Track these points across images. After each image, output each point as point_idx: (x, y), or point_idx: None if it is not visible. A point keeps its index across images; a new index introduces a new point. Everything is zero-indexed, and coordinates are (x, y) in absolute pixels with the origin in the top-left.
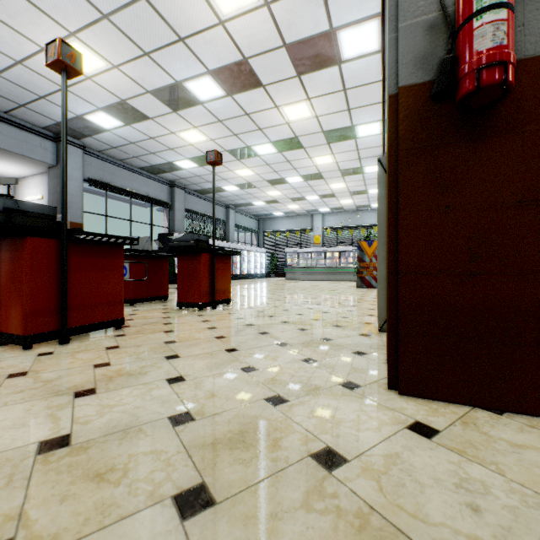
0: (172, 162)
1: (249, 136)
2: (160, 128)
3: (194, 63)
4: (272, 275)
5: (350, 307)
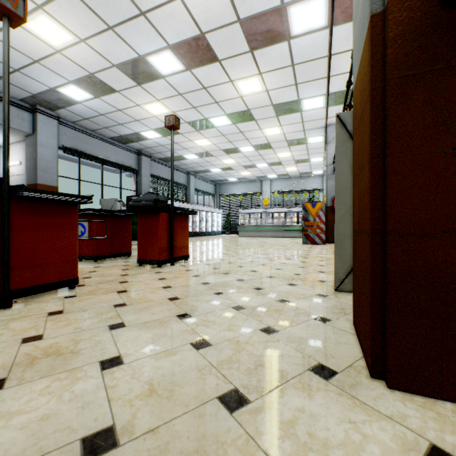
0: (138, 132)
1: (206, 108)
2: (127, 101)
3: (155, 38)
4: (227, 232)
5: (300, 263)
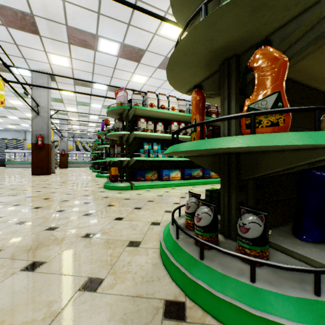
0: None
1: None
2: None
3: None
4: None
5: None
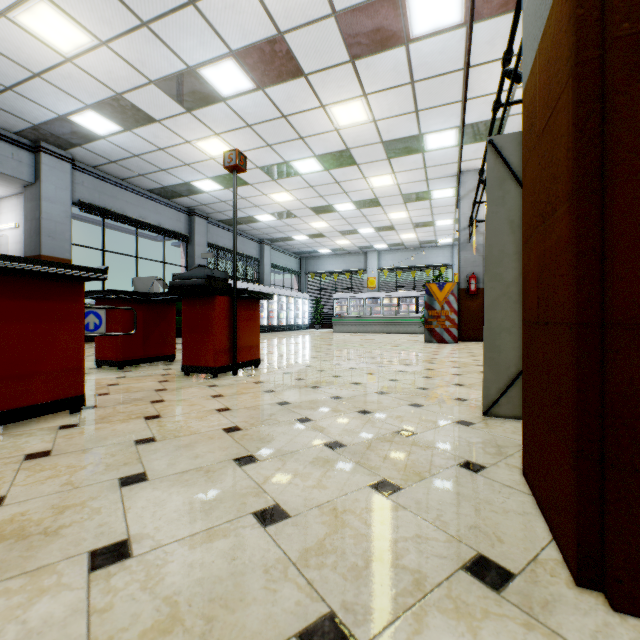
0: (189, 182)
1: (287, 147)
2: (171, 135)
3: (211, 40)
4: (317, 326)
5: (425, 371)
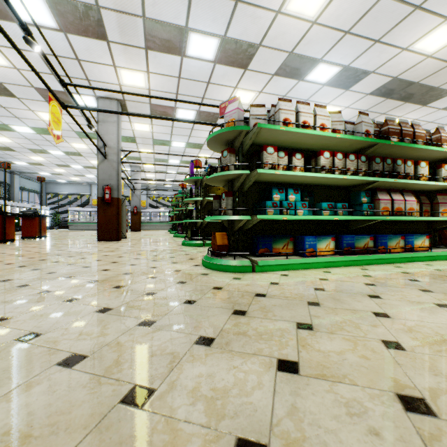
0: None
1: (47, 146)
2: None
3: (21, 123)
4: (56, 227)
5: None
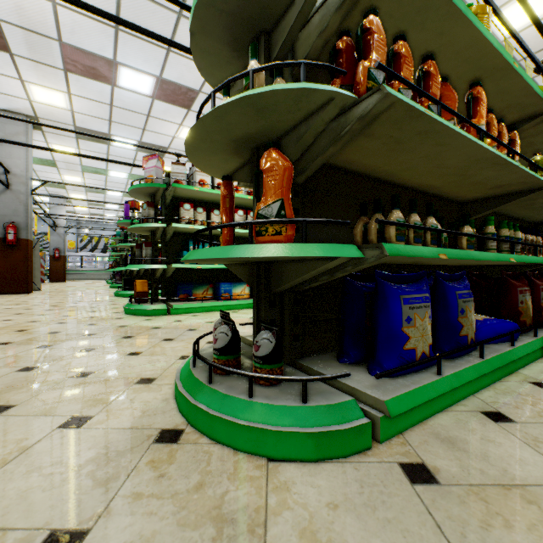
0: None
1: None
2: None
3: None
4: None
5: None
